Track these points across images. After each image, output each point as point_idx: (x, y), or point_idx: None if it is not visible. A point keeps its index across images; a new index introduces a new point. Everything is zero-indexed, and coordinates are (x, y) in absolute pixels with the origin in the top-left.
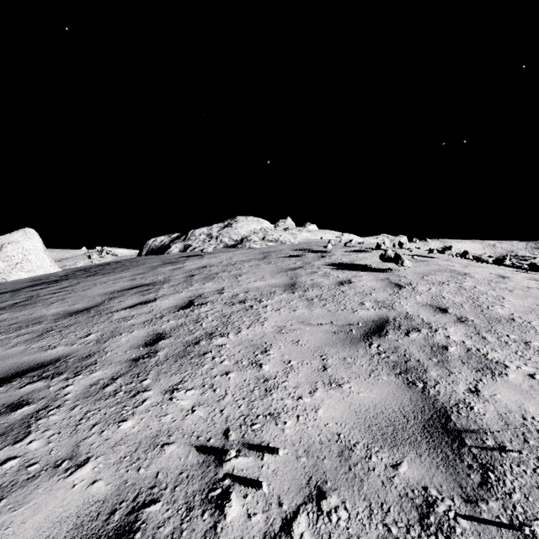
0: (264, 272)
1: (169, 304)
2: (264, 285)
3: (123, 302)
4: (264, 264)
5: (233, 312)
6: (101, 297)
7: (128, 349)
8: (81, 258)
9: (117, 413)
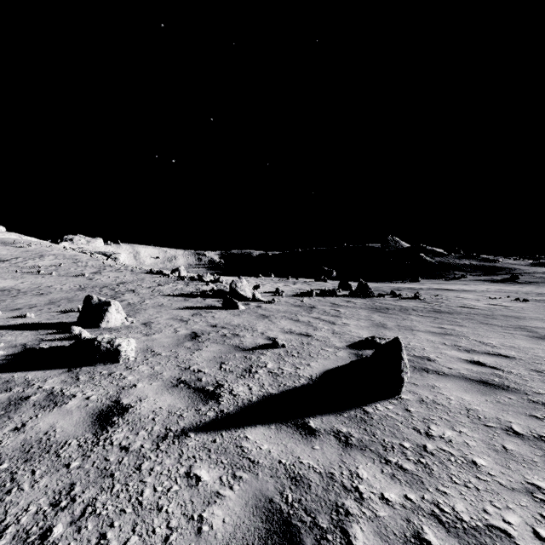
0: None
1: None
2: None
3: None
4: None
5: None
6: None
7: None
8: None
9: None
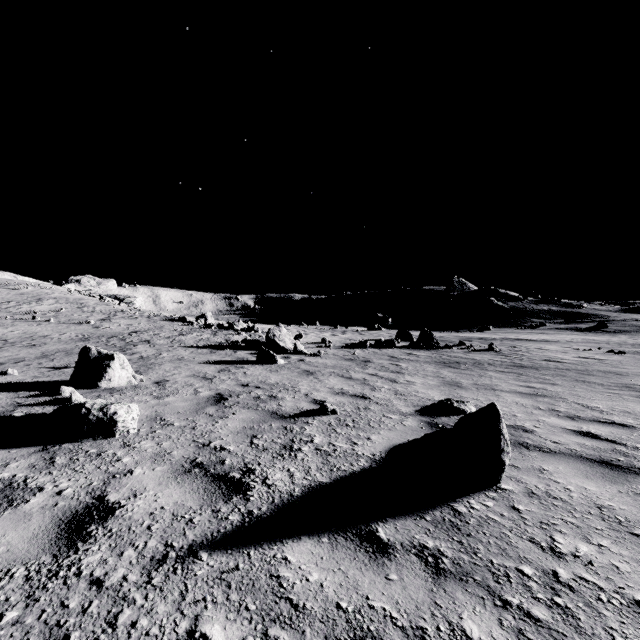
0: None
1: None
2: None
3: None
4: None
5: None
6: None
7: None
8: None
9: None
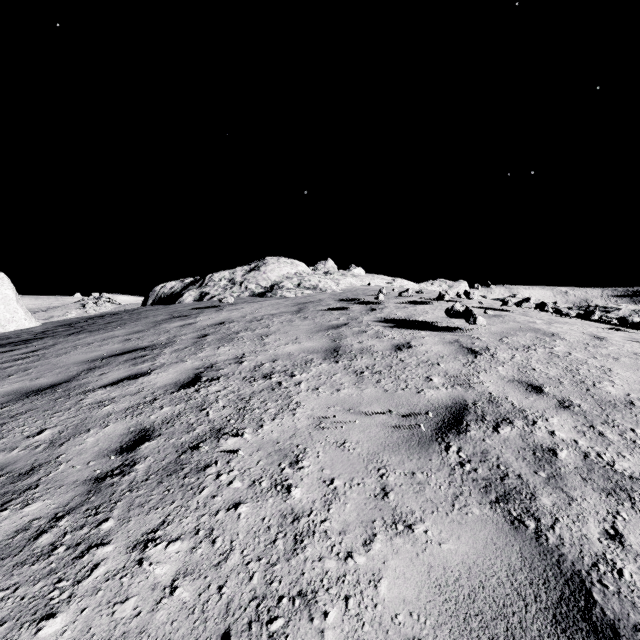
0: (299, 331)
1: (167, 379)
2: (298, 351)
3: (105, 376)
4: (298, 319)
5: (254, 393)
6: (77, 367)
7: (93, 457)
8: (73, 308)
9: (43, 598)
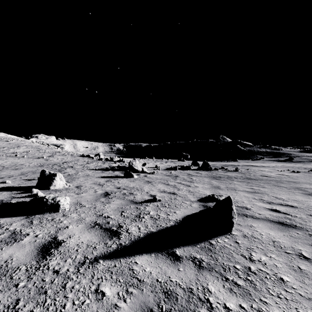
0: None
1: None
2: None
3: None
4: None
5: None
6: None
7: None
8: None
9: None
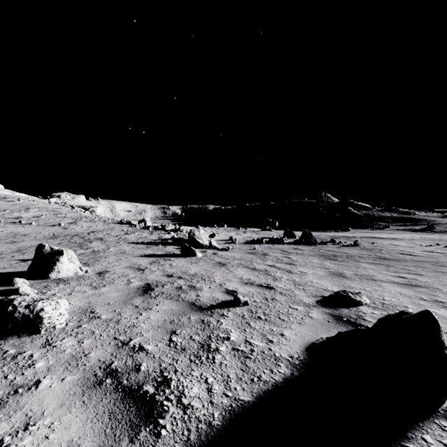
0: None
1: None
2: None
3: None
4: None
5: None
6: None
7: None
8: None
9: None
